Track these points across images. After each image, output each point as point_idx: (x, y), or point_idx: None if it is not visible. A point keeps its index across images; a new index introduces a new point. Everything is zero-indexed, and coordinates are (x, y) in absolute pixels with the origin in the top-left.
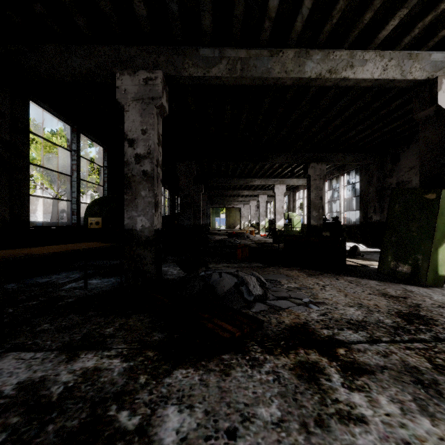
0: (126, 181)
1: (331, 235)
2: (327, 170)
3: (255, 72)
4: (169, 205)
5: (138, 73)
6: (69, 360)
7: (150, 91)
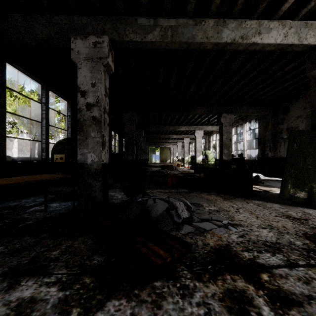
0: (79, 124)
1: (237, 167)
2: (234, 119)
3: (182, 38)
4: (118, 145)
5: (88, 38)
6: (8, 288)
7: (98, 52)
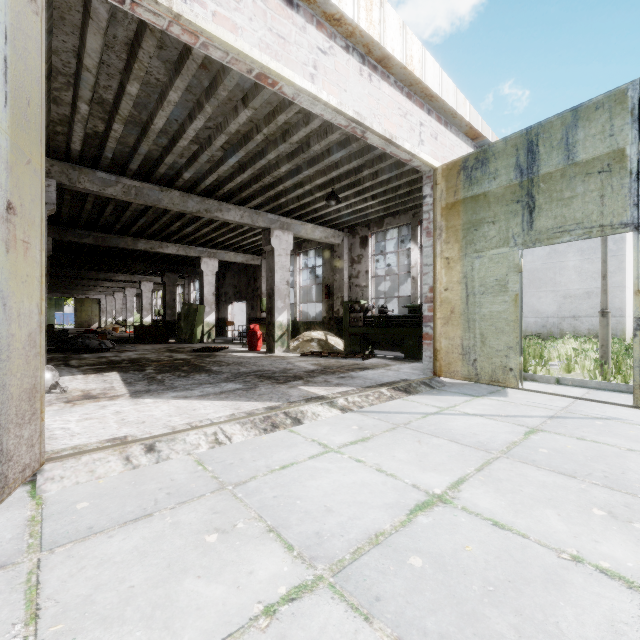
0: None
1: None
2: None
3: (110, 244)
4: None
5: None
6: None
7: None
